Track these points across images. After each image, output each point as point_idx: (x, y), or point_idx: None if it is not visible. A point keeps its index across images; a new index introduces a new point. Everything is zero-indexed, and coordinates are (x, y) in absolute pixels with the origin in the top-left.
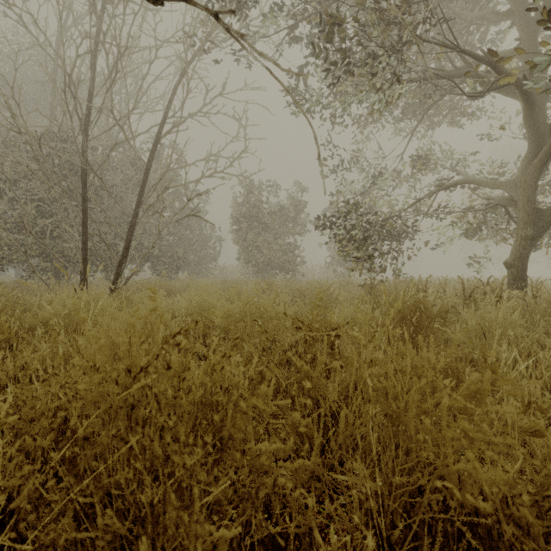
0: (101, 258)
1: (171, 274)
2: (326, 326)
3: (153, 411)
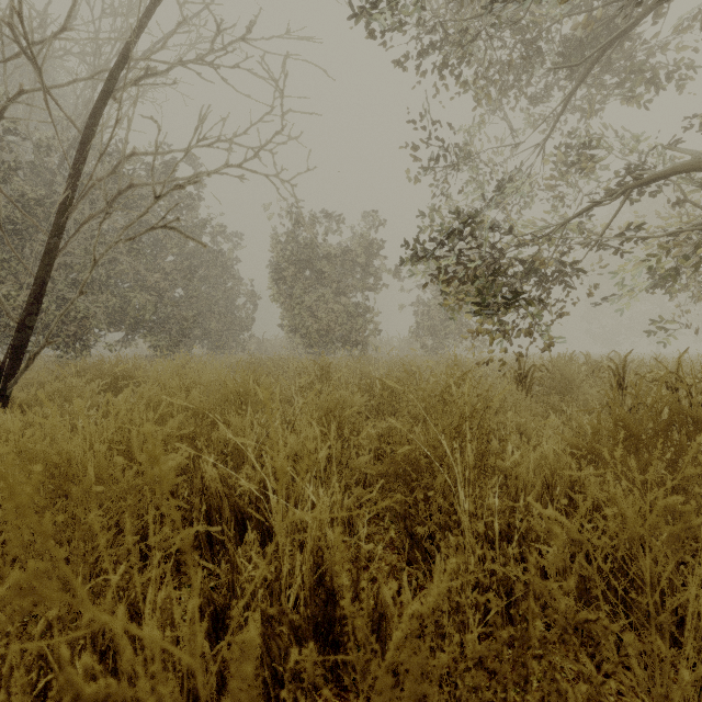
0: None
1: (176, 348)
2: None
3: None
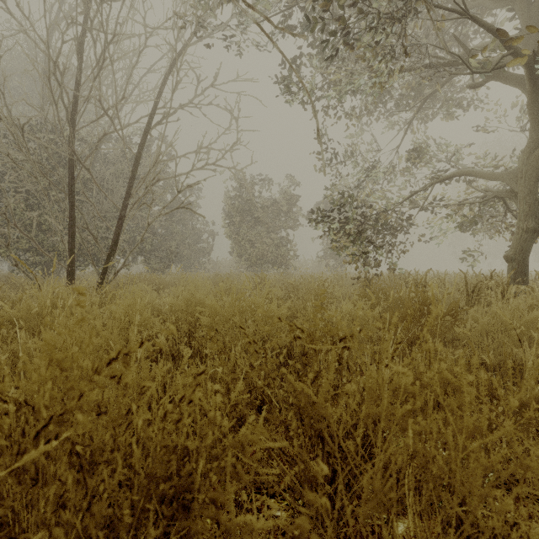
0: (88, 252)
1: (164, 268)
2: (332, 334)
3: (48, 509)
